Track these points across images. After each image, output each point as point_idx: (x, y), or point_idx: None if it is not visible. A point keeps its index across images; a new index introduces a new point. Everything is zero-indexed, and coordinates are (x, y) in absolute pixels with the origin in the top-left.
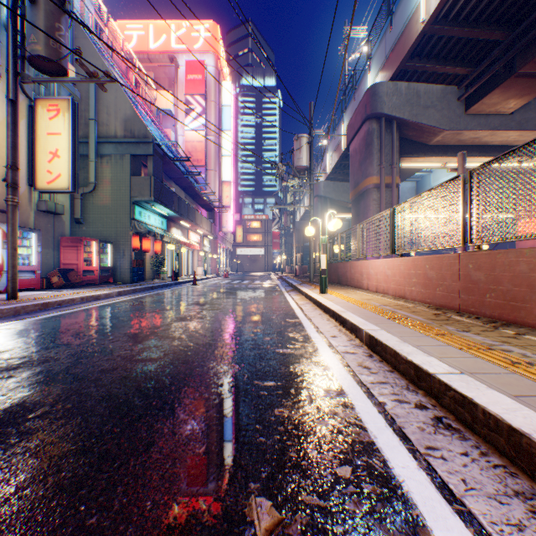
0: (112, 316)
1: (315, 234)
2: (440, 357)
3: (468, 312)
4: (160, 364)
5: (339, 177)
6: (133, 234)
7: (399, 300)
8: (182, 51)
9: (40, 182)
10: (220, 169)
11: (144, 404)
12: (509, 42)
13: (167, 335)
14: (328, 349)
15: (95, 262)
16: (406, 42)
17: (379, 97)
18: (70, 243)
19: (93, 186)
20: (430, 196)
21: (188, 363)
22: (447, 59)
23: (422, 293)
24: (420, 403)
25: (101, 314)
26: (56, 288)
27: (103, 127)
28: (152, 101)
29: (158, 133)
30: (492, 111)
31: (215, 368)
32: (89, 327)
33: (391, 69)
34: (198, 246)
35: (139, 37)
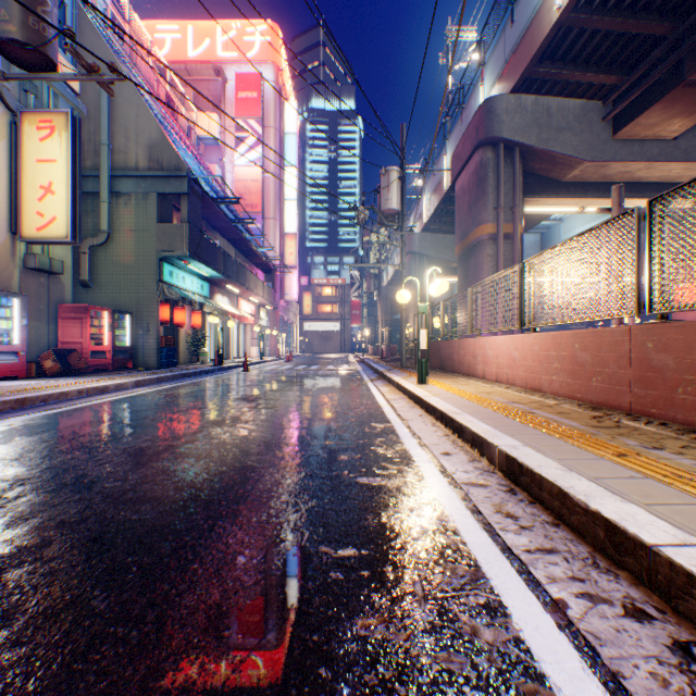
0: (115, 420)
1: (407, 304)
2: (645, 503)
3: (646, 415)
4: (163, 510)
5: (439, 227)
6: (161, 301)
7: (532, 394)
8: (231, 61)
9: (27, 228)
10: (282, 217)
11: (107, 609)
12: (676, 37)
13: (190, 451)
14: (441, 478)
15: (108, 340)
16: (534, 38)
17: (497, 116)
18: (72, 313)
19: (106, 236)
20: (583, 243)
21: (210, 506)
22: (589, 64)
23: (569, 385)
24: (631, 603)
25: (101, 415)
26: (50, 376)
27: (120, 156)
28: (190, 126)
29: (197, 167)
30: (648, 136)
31: (255, 519)
32: (73, 437)
33: (513, 78)
34: (251, 319)
35: (174, 41)
